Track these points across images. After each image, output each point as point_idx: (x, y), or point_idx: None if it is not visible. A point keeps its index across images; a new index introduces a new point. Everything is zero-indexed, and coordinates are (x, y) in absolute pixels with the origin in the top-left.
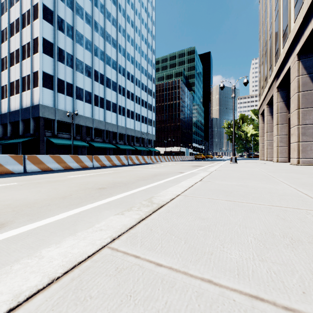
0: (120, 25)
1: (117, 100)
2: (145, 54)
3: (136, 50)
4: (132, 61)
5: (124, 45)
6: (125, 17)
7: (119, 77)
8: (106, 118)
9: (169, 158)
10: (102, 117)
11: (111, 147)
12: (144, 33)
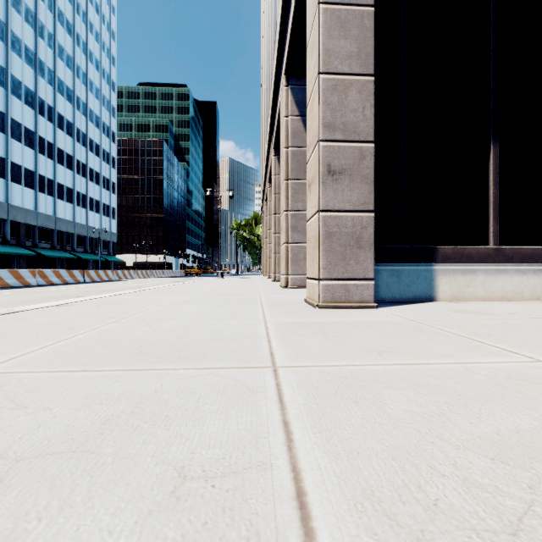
0: (42, 24)
1: (37, 164)
2: (95, 87)
3: (78, 77)
4: (70, 96)
5: (52, 63)
6: (55, 13)
7: (41, 121)
8: (11, 197)
9: (146, 273)
10: (1, 195)
11: (25, 254)
12: (94, 49)
